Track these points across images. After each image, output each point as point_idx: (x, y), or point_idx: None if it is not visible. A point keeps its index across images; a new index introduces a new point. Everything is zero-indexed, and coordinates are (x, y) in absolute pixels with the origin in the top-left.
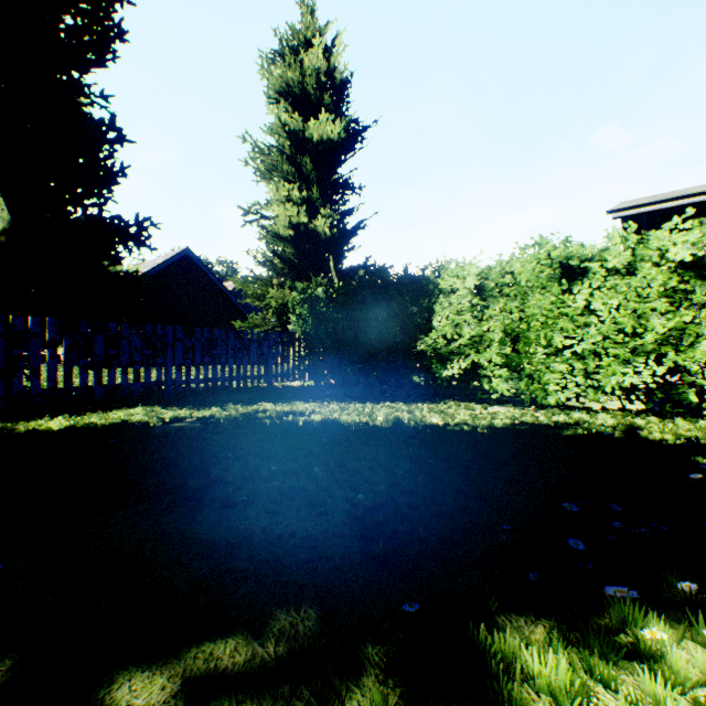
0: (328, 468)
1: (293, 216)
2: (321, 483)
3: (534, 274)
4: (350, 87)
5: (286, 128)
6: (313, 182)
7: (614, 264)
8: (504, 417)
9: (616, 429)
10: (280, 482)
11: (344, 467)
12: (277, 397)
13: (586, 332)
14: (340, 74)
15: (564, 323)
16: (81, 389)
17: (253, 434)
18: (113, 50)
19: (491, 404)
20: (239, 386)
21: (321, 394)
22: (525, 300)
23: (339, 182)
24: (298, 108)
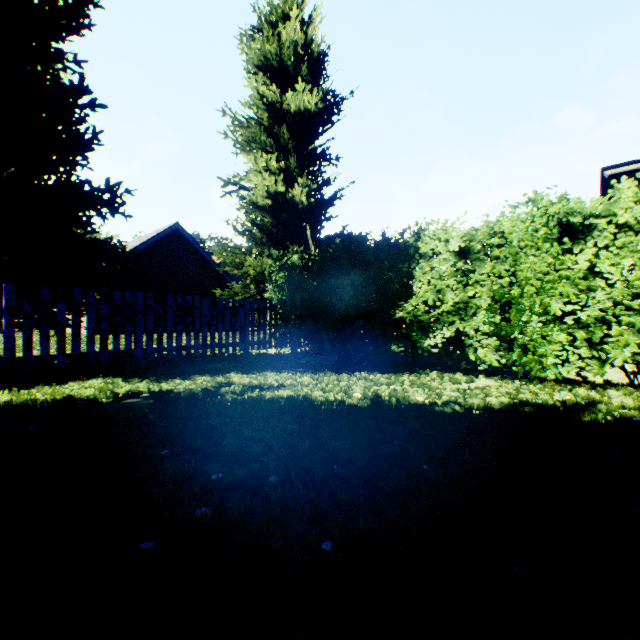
0: (287, 475)
1: (271, 185)
2: (272, 511)
3: (528, 233)
4: (327, 61)
5: (264, 100)
6: (291, 152)
7: (627, 218)
8: (499, 394)
9: (639, 412)
10: (214, 507)
11: (310, 471)
12: (249, 367)
13: (591, 297)
14: (317, 47)
15: (564, 287)
16: (42, 359)
17: (207, 416)
18: (86, 15)
19: (476, 375)
20: (215, 354)
21: (295, 363)
22: (517, 262)
23: (316, 153)
24: (276, 81)
